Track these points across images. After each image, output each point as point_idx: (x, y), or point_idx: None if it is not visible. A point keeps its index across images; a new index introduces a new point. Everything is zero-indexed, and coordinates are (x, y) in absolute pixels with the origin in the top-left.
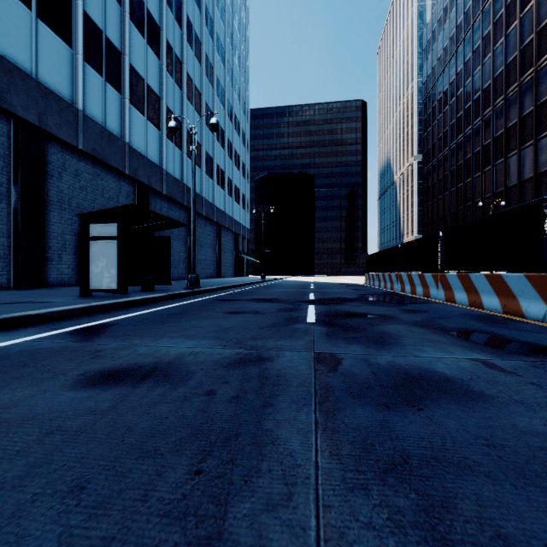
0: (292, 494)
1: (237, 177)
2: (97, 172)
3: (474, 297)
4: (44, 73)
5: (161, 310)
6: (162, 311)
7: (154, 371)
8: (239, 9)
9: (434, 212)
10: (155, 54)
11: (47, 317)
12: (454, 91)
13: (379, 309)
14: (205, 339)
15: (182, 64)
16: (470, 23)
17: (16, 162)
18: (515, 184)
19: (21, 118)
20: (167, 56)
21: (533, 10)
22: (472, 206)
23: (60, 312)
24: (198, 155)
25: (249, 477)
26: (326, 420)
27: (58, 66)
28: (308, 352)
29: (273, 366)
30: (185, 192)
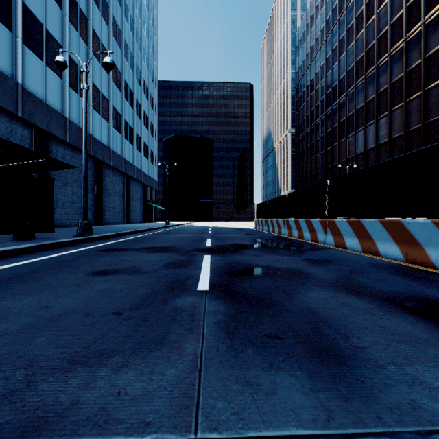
0: None
1: (145, 135)
2: None
3: (368, 243)
4: None
5: None
6: None
7: None
8: None
9: (304, 172)
10: (57, 2)
11: None
12: (318, 79)
13: (281, 260)
14: None
15: (88, 20)
16: (330, 29)
17: None
18: (362, 152)
19: None
20: (70, 8)
21: (375, 22)
22: (331, 168)
23: None
24: (106, 110)
25: None
26: None
27: None
28: None
29: None
30: (91, 143)
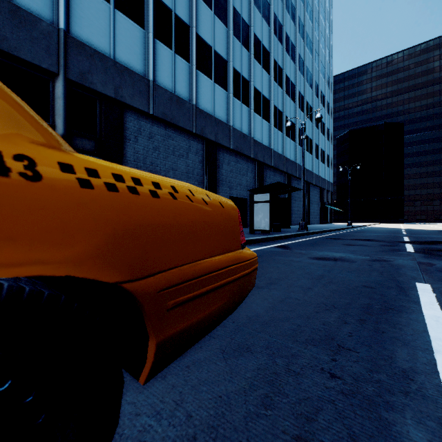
0: (415, 279)
1: (322, 141)
2: (237, 159)
3: None
4: (217, 111)
5: (300, 241)
6: (302, 242)
7: (336, 259)
8: (324, 2)
9: None
10: (267, 72)
11: (256, 241)
12: None
13: None
14: (346, 253)
15: (282, 70)
16: None
17: (206, 163)
18: None
19: (209, 139)
20: (273, 70)
21: None
22: None
23: (259, 239)
24: (293, 133)
25: (399, 276)
26: (426, 273)
27: (222, 104)
28: (412, 261)
29: (393, 262)
30: (285, 162)
